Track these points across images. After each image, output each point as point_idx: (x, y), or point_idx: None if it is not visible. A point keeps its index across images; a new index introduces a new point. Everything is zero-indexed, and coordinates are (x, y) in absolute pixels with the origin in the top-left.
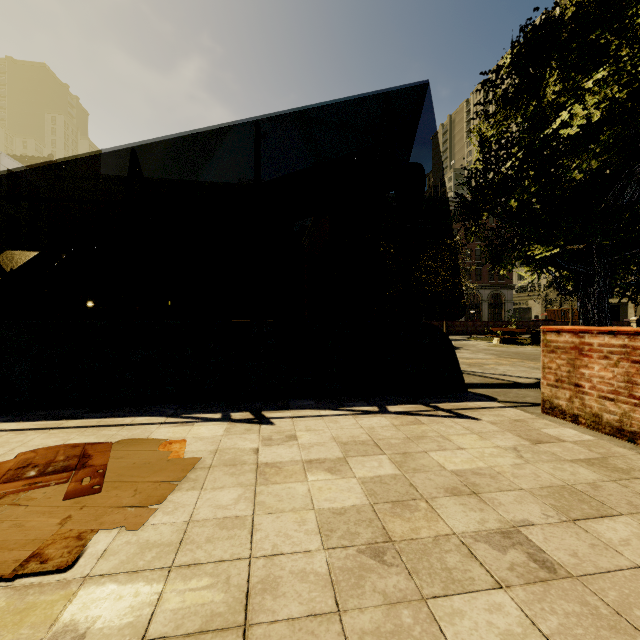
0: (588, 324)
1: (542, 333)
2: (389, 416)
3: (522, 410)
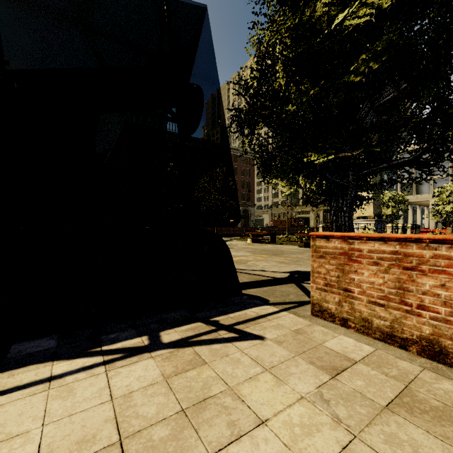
0: (340, 230)
1: (312, 239)
2: (160, 355)
3: (295, 314)
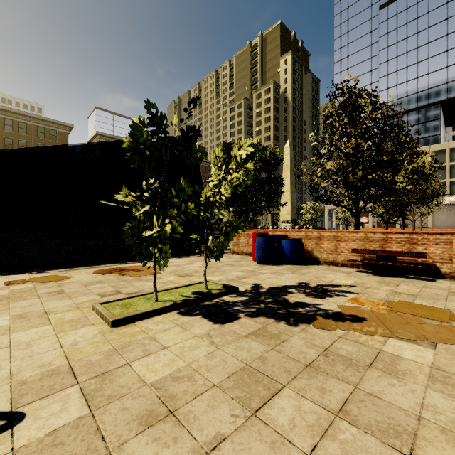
0: None
1: None
2: (193, 257)
3: (226, 254)
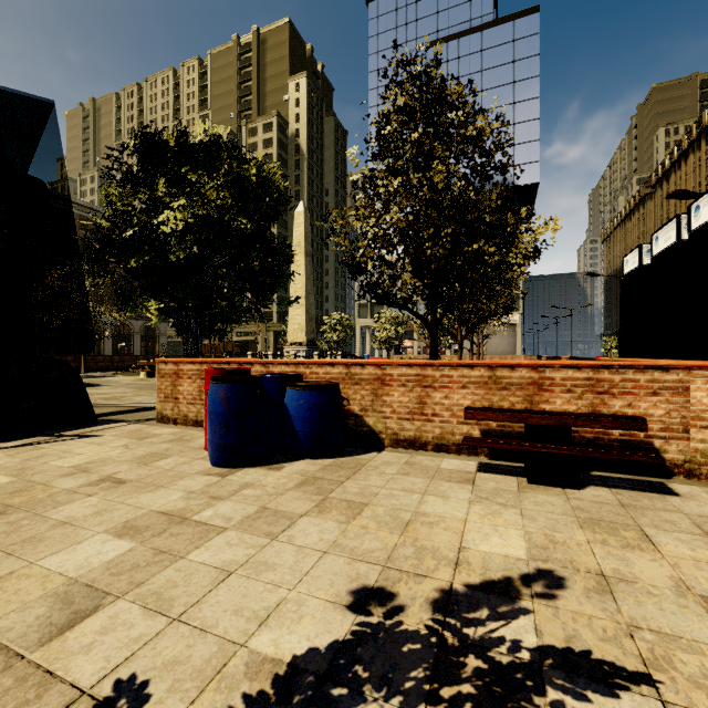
0: (189, 357)
1: (157, 364)
2: (1, 451)
3: (142, 424)
